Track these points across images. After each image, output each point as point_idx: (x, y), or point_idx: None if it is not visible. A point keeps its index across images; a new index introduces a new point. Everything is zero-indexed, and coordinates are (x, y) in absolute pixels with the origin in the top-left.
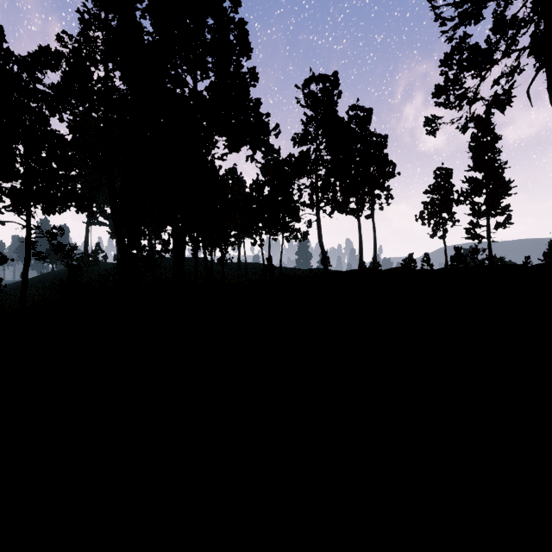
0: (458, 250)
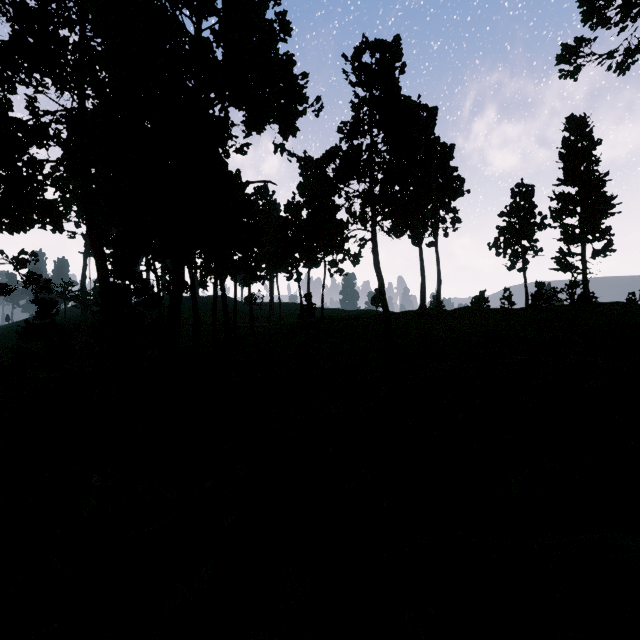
0: (541, 286)
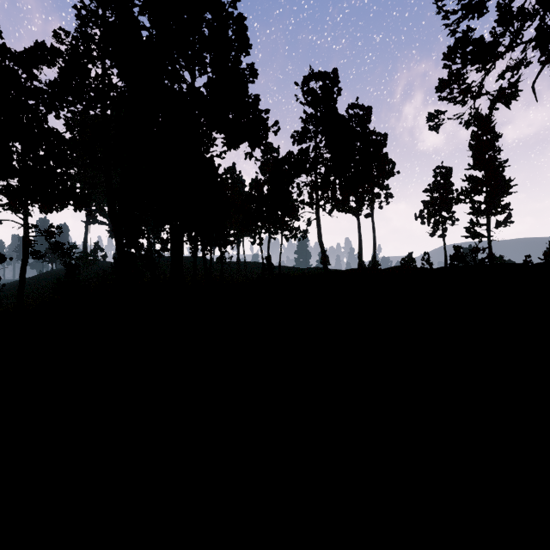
0: (458, 249)
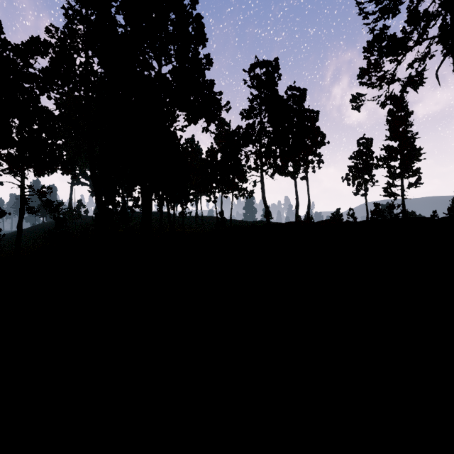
0: (377, 206)
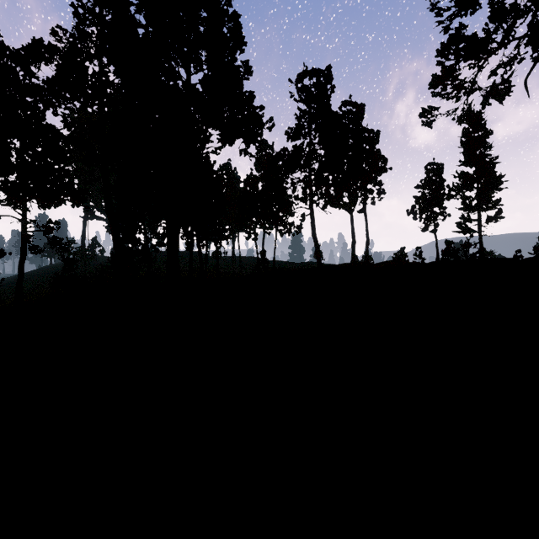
0: (449, 244)
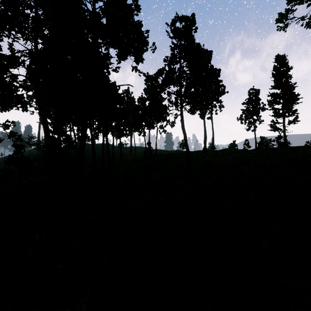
0: (262, 138)
